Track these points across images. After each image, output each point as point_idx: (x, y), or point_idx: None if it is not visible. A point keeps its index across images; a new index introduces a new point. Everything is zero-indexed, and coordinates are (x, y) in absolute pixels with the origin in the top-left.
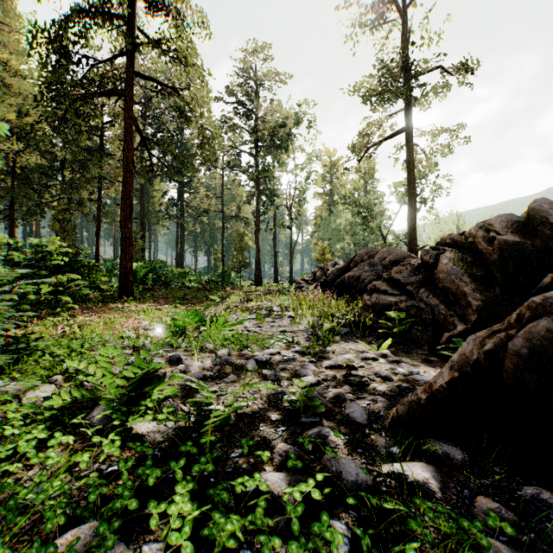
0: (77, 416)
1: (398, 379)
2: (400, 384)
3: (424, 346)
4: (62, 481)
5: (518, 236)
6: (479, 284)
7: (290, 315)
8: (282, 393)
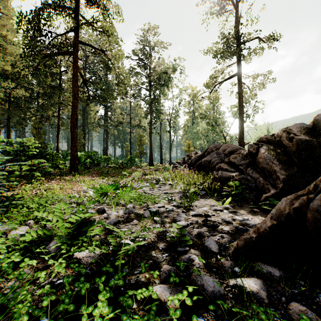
0: (40, 246)
1: (236, 223)
2: (237, 226)
3: (250, 202)
4: (27, 291)
5: (308, 136)
6: (283, 165)
7: (170, 183)
8: (165, 232)
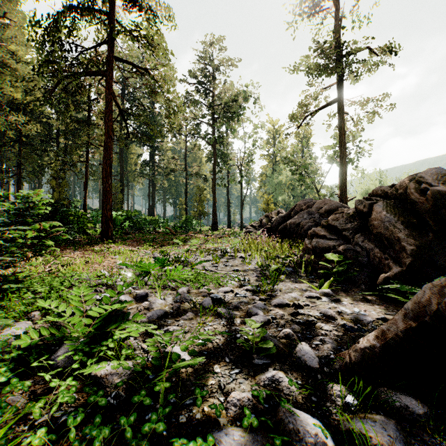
0: (44, 354)
1: (342, 318)
2: (344, 323)
3: (361, 285)
4: (8, 438)
5: None
6: (411, 230)
7: (241, 256)
8: (235, 331)
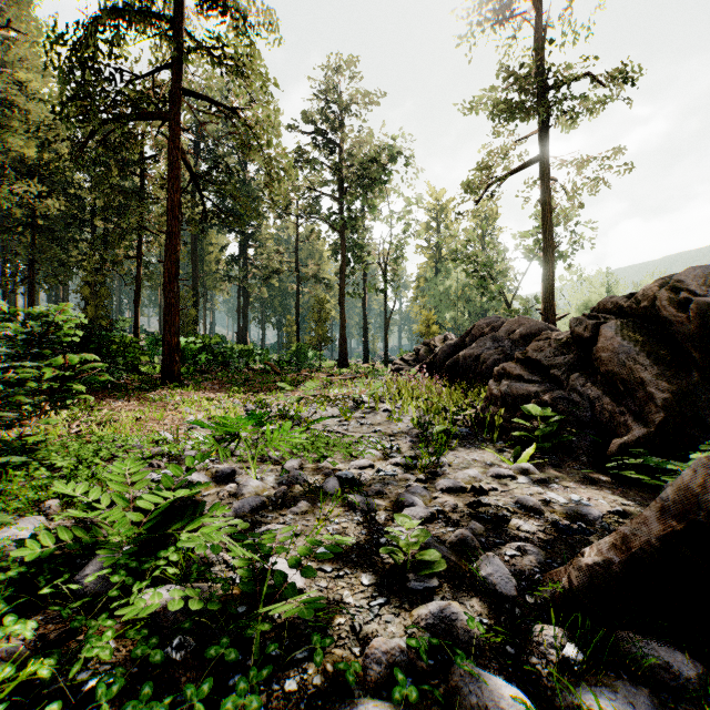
0: (63, 571)
1: (552, 511)
2: (556, 519)
3: (581, 456)
4: None
5: None
6: (664, 368)
7: (386, 409)
8: (377, 534)
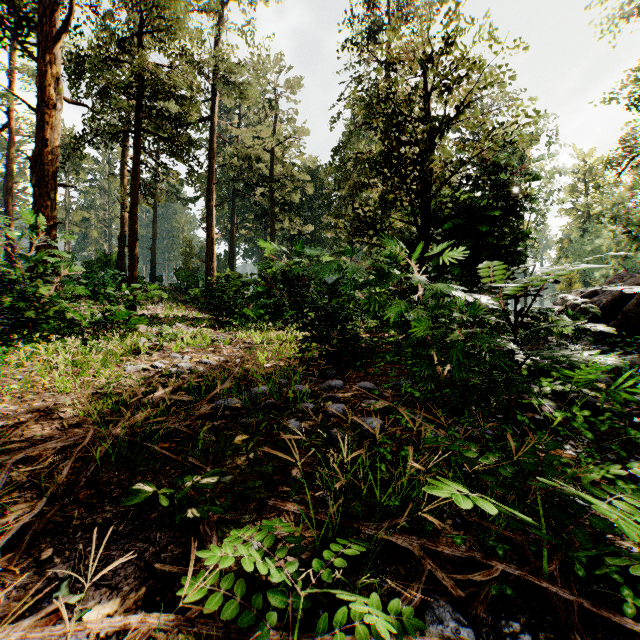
0: None
1: None
2: None
3: None
4: None
5: None
6: None
7: None
8: None
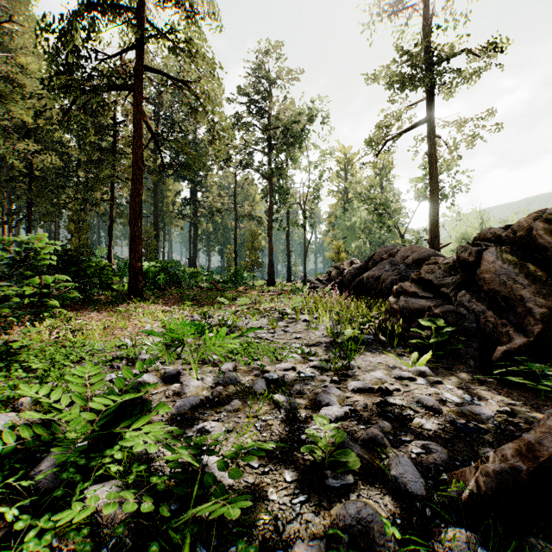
0: (23, 466)
1: (449, 411)
2: (453, 418)
3: (469, 360)
4: None
5: None
6: (540, 287)
7: (305, 319)
8: (298, 431)
